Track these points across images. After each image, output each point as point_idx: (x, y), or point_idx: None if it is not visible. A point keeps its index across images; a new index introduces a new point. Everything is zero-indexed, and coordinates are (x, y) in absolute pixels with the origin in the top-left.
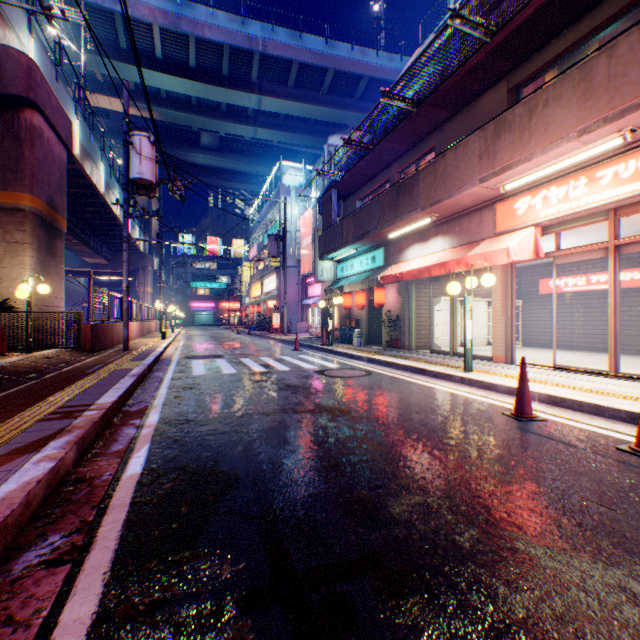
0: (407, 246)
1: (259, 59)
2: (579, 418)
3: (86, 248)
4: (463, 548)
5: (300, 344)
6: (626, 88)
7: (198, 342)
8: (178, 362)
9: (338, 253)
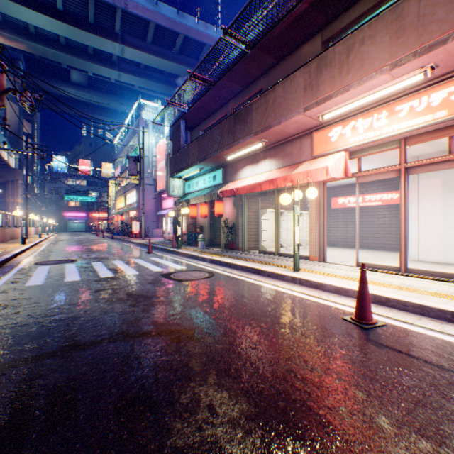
0: (242, 167)
1: (121, 14)
2: (410, 319)
3: None
4: None
5: (154, 247)
6: (434, 25)
7: (60, 246)
8: (20, 269)
9: (186, 172)
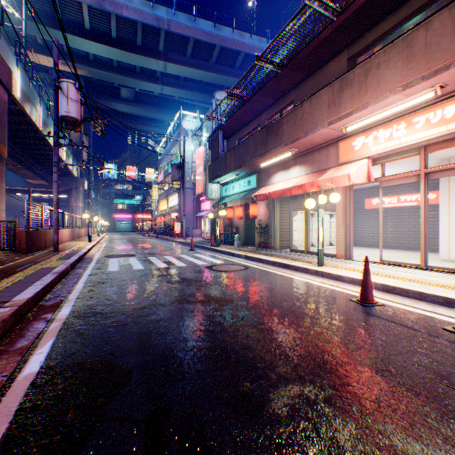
0: (274, 173)
1: (165, 35)
2: (408, 302)
3: (29, 172)
4: (346, 450)
5: (195, 245)
6: (439, 53)
7: (117, 244)
8: (98, 260)
9: (223, 178)
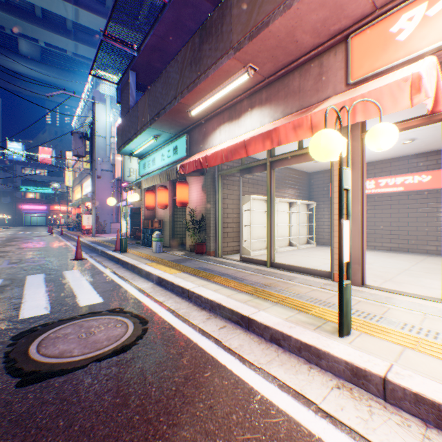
0: (214, 129)
1: None
2: None
3: None
4: None
5: (94, 248)
6: None
7: None
8: None
9: (136, 143)
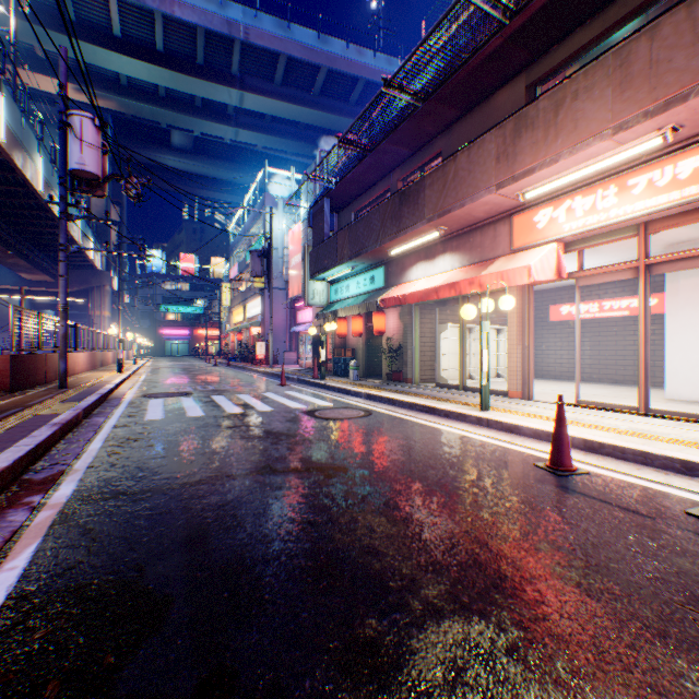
0: (411, 265)
1: (240, 48)
2: (625, 469)
3: (22, 261)
4: None
5: (287, 377)
6: (671, 76)
7: (164, 376)
8: (130, 402)
9: (332, 272)
